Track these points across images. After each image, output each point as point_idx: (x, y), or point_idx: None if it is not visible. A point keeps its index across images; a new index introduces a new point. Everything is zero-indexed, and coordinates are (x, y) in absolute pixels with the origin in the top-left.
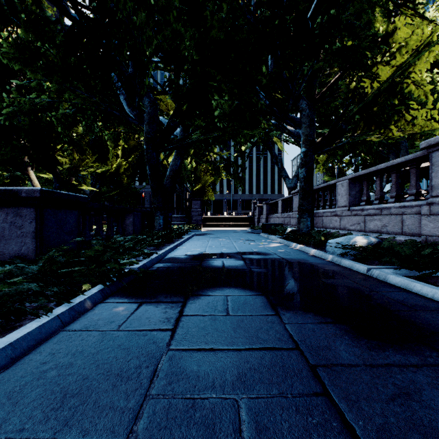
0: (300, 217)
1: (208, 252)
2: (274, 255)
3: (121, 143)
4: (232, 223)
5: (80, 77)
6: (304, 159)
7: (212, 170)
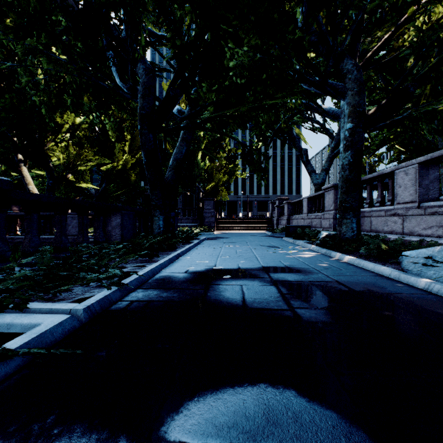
0: (341, 218)
1: (219, 267)
2: (318, 274)
3: (128, 139)
4: (248, 225)
5: (54, 35)
6: (350, 138)
7: (226, 158)
